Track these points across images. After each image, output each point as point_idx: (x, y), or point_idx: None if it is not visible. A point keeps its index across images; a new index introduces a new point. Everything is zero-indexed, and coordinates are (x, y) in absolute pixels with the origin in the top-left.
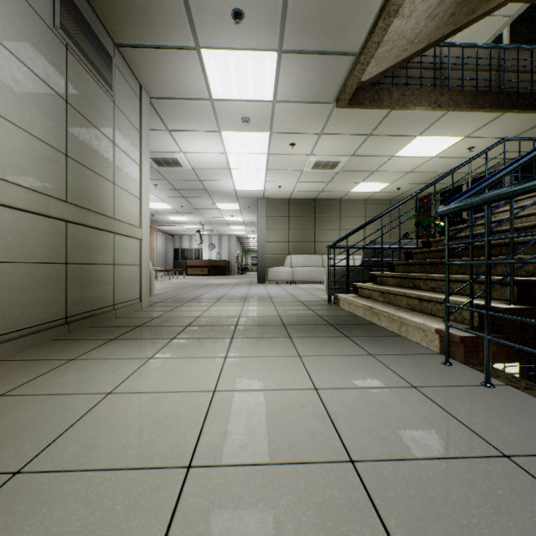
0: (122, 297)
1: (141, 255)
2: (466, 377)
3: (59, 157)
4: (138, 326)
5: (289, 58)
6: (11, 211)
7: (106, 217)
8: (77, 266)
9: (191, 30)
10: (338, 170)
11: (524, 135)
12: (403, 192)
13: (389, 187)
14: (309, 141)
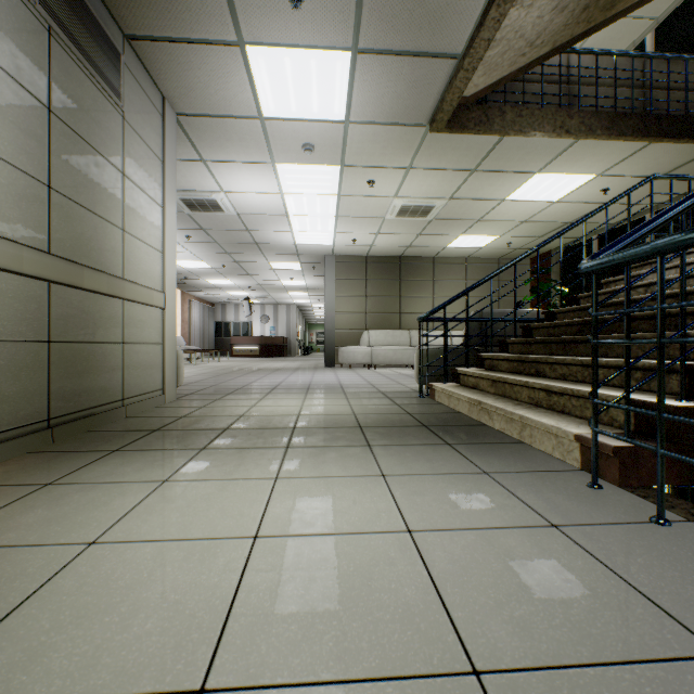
0: (136, 389)
1: (163, 330)
2: (627, 508)
3: (38, 189)
4: (155, 429)
5: (367, 60)
6: None
7: (111, 276)
8: (66, 346)
9: (231, 17)
10: (432, 218)
11: (675, 173)
12: (515, 248)
13: (497, 241)
14: (393, 179)
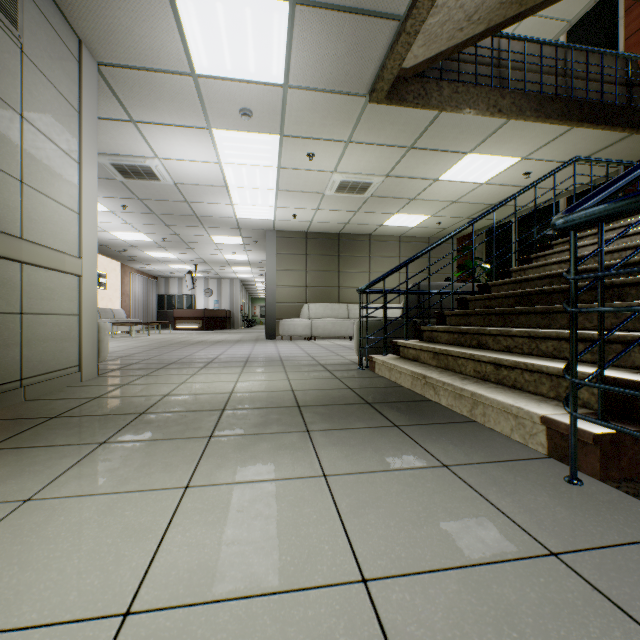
0: (41, 366)
1: (80, 300)
2: (626, 515)
3: None
4: (54, 416)
5: (306, 14)
6: None
7: (1, 234)
8: None
9: None
10: (369, 195)
11: None
12: (444, 228)
13: (428, 221)
14: (333, 152)
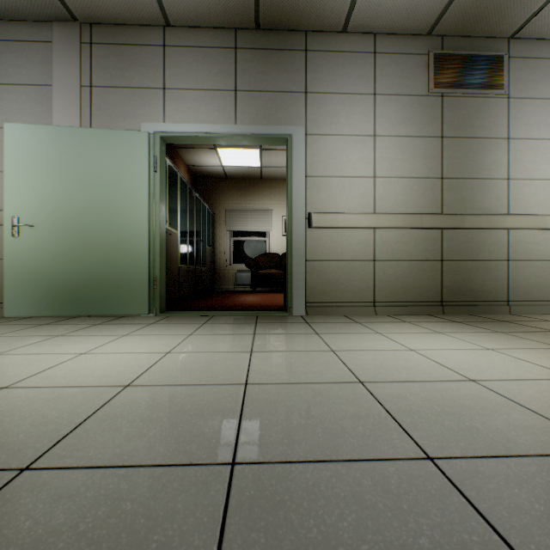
0: (523, 295)
1: None
2: None
3: (434, 183)
4: (504, 321)
5: None
6: (396, 230)
7: (490, 216)
8: (453, 262)
9: None
10: None
11: None
12: None
13: None
14: None
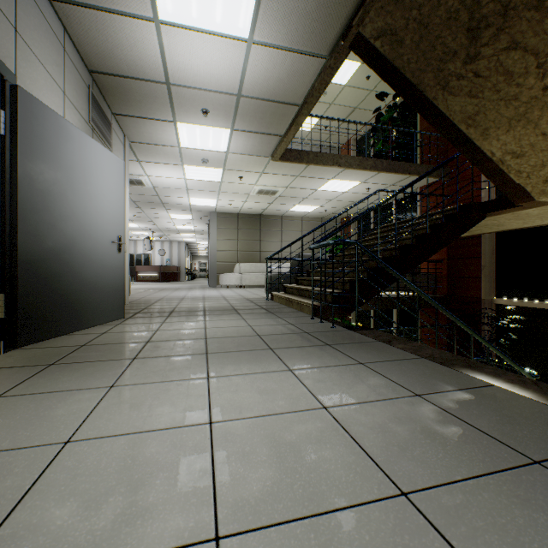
0: None
1: None
2: None
3: None
4: None
5: None
6: None
7: None
8: None
9: None
10: None
11: None
12: None
13: None
14: None
